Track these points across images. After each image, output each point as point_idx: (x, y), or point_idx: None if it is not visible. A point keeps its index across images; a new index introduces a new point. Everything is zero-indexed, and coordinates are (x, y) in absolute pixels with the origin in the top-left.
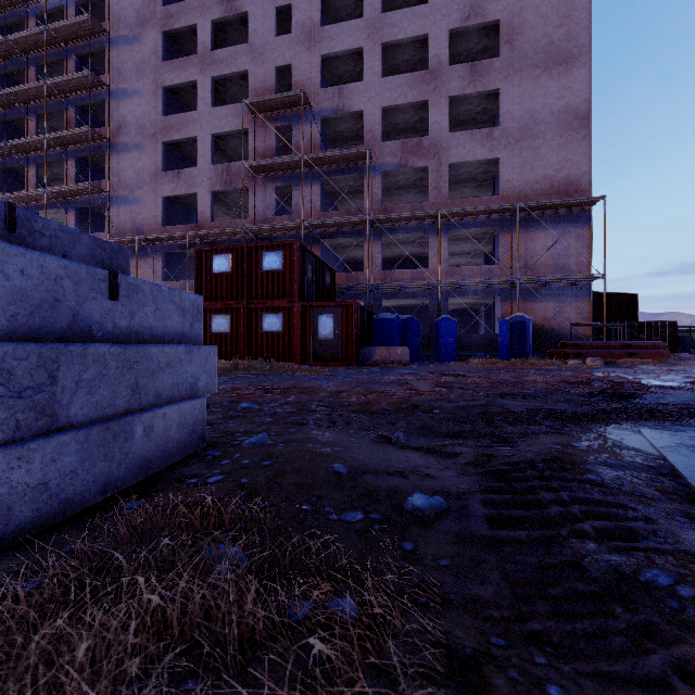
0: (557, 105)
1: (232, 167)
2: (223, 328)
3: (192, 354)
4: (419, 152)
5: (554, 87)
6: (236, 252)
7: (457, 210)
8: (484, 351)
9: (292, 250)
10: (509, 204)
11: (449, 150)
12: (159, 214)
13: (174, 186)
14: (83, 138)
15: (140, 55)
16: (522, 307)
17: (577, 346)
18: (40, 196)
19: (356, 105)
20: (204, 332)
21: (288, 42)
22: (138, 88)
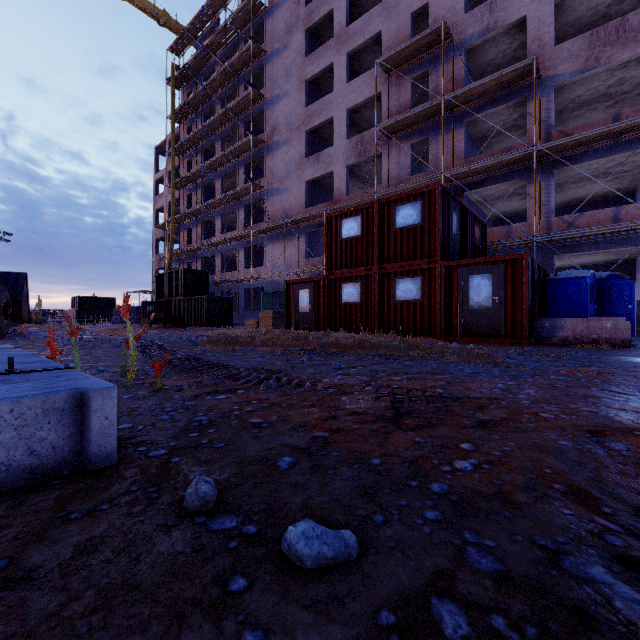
0: None
1: (366, 136)
2: (352, 298)
3: None
4: (621, 38)
5: None
6: (366, 212)
7: None
8: None
9: (432, 197)
10: None
11: None
12: (302, 198)
13: (314, 169)
14: (248, 146)
15: (288, 60)
16: None
17: None
18: (222, 200)
19: (514, 14)
20: (334, 303)
21: None
22: (286, 90)
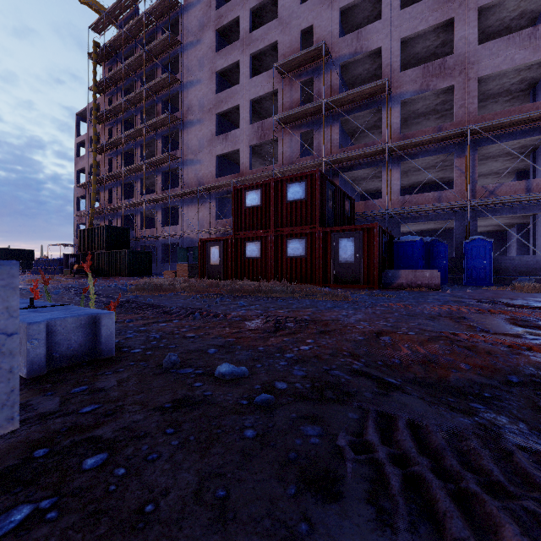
0: None
1: (265, 123)
2: (254, 254)
3: None
4: (442, 73)
5: None
6: (264, 187)
7: (491, 122)
8: (526, 274)
9: (313, 179)
10: None
11: (478, 63)
12: (213, 169)
13: (223, 146)
14: (166, 122)
15: (201, 53)
16: None
17: None
18: (142, 166)
19: (374, 44)
20: (240, 258)
21: (310, 6)
22: (199, 77)
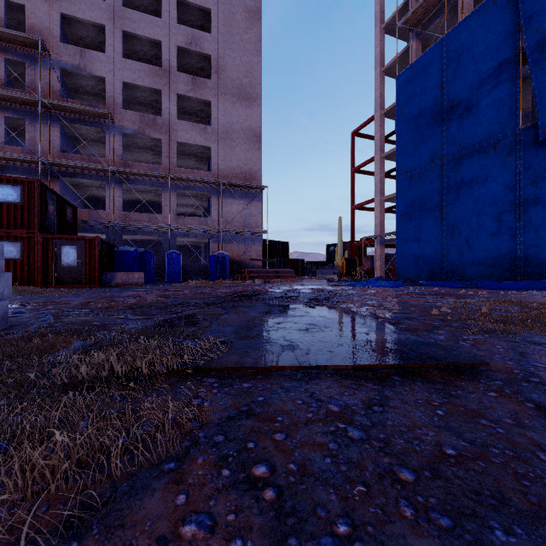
0: (245, 124)
1: None
2: None
3: (2, 277)
4: (154, 126)
5: (243, 112)
6: None
7: (183, 176)
8: (202, 275)
9: (32, 187)
10: (217, 180)
11: (177, 131)
12: None
13: None
14: None
15: None
16: (225, 247)
17: (252, 272)
18: None
19: (98, 71)
20: None
21: None
22: None
